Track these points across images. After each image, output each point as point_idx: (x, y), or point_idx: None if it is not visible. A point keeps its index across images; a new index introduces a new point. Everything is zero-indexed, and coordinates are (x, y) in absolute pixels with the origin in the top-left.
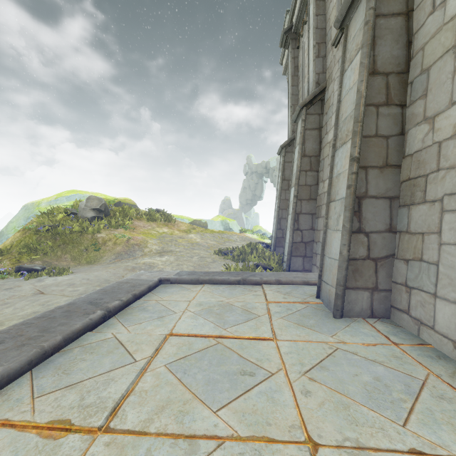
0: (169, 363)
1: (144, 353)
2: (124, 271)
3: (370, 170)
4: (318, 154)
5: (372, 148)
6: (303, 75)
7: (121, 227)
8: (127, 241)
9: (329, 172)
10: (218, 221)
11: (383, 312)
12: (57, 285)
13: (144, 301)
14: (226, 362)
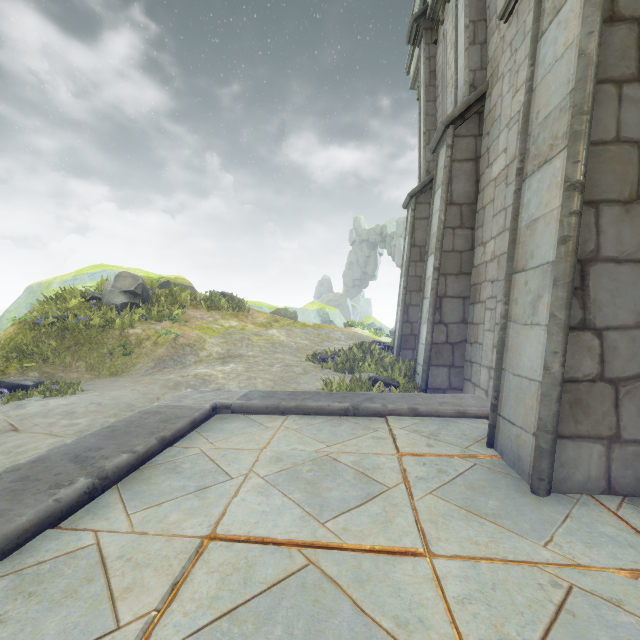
0: (193, 634)
1: (144, 599)
2: (161, 390)
3: (604, 208)
4: (474, 201)
5: (608, 165)
6: (445, 82)
7: (166, 319)
8: (175, 341)
9: (511, 220)
10: (313, 310)
11: (632, 484)
12: (45, 414)
13: (179, 450)
14: (327, 629)
